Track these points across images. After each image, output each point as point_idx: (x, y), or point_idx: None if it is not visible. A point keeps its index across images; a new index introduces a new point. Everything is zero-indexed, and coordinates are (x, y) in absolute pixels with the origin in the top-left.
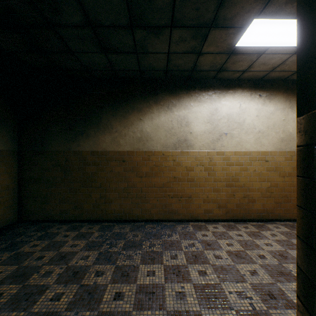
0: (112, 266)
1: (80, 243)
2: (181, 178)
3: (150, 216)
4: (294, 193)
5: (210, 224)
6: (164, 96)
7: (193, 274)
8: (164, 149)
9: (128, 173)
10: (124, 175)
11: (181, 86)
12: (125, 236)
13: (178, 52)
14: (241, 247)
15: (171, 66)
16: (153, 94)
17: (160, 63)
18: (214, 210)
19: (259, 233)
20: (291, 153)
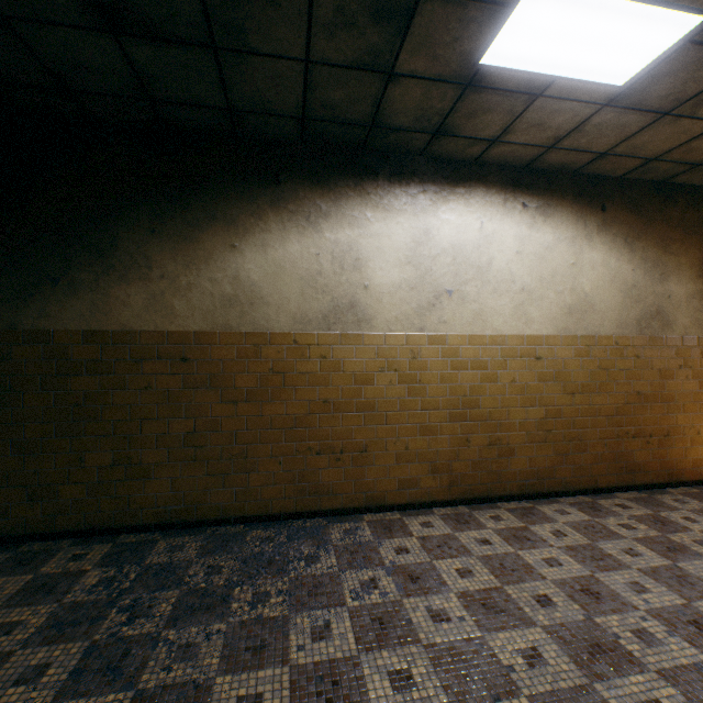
0: (122, 698)
1: (28, 616)
2: (343, 404)
3: (261, 505)
4: (594, 431)
5: (413, 517)
6: (298, 188)
7: (377, 688)
8: (297, 329)
9: (198, 393)
10: (185, 397)
11: (342, 167)
12: (182, 575)
13: (335, 63)
14: (492, 576)
15: (315, 107)
16: (269, 180)
17: (286, 94)
18: (423, 479)
19: (527, 531)
20: (588, 341)
